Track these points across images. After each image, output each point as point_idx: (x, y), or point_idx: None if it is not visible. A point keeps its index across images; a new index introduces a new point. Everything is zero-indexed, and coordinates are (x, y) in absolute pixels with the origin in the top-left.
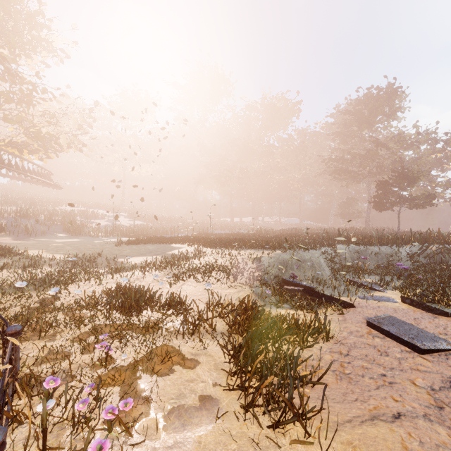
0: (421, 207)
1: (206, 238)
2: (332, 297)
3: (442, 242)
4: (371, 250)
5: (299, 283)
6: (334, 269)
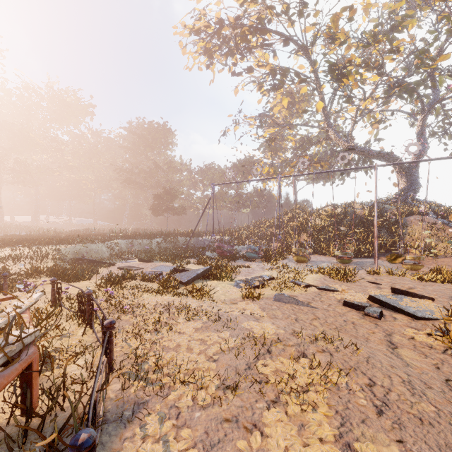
0: (179, 214)
1: None
2: (104, 262)
3: (175, 235)
4: (138, 242)
5: (87, 258)
6: (112, 253)
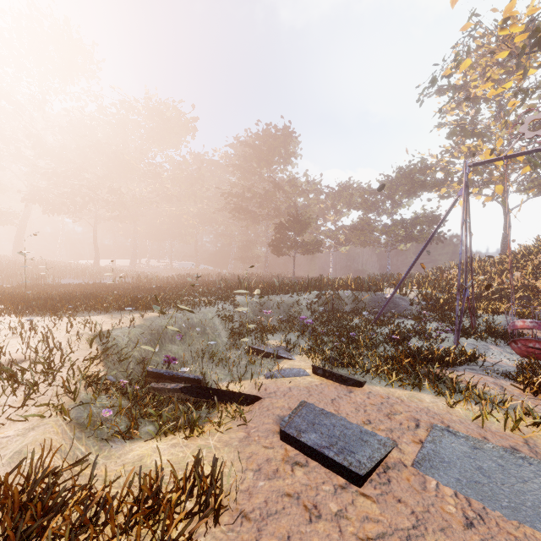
0: (311, 253)
1: (22, 295)
2: (229, 392)
3: (333, 288)
4: (273, 301)
5: (177, 375)
6: (233, 332)
